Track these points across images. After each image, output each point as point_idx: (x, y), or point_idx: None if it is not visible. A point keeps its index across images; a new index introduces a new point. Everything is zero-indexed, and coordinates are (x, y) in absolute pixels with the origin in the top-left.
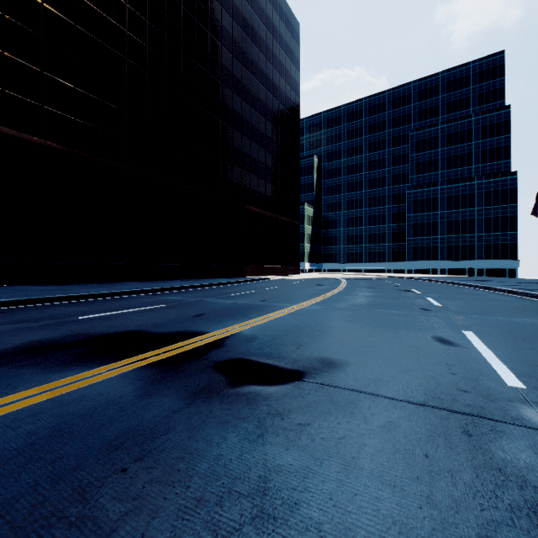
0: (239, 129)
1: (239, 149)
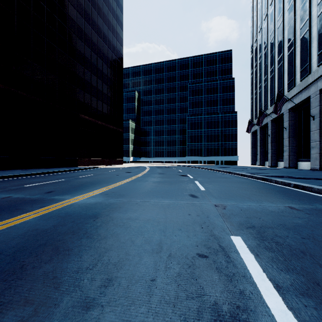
0: (74, 57)
1: (75, 72)
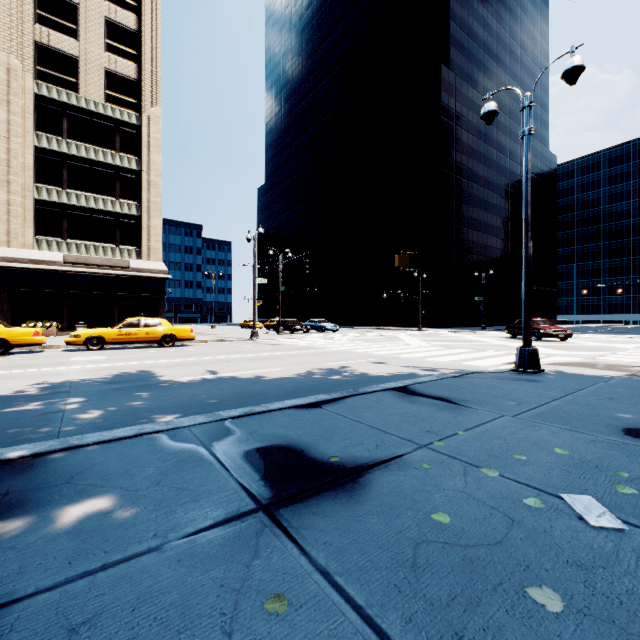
0: None
1: None
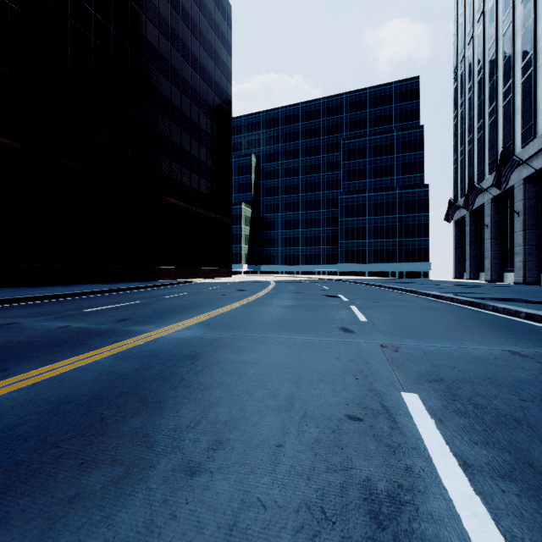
0: (155, 106)
1: (156, 130)
